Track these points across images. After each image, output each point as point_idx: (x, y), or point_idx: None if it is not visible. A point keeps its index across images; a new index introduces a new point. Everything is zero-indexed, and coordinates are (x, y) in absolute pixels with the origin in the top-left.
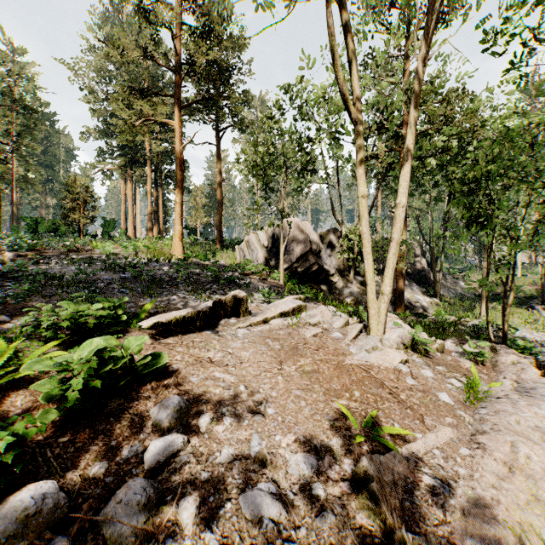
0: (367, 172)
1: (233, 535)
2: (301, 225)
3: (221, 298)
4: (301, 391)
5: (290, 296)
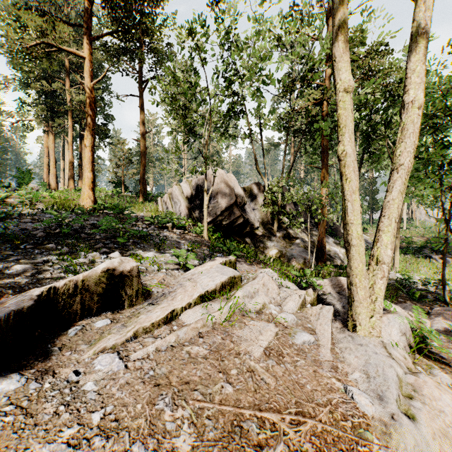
0: (282, 137)
1: None
2: (225, 177)
3: (73, 278)
4: None
5: (217, 259)
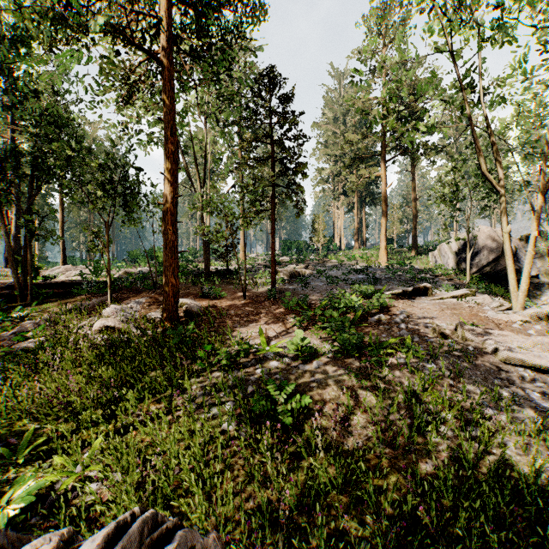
0: None
1: (421, 327)
2: (492, 233)
3: (417, 286)
4: (448, 316)
5: (463, 289)
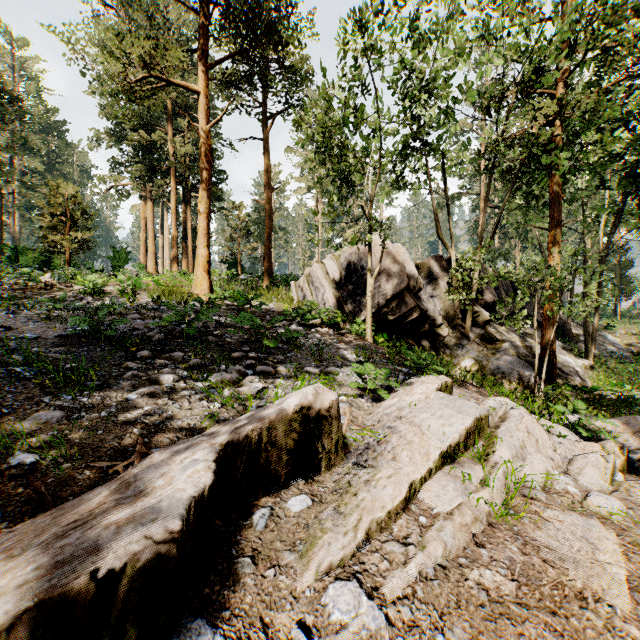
0: (465, 186)
1: None
2: (392, 248)
3: (256, 426)
4: None
5: (426, 382)
